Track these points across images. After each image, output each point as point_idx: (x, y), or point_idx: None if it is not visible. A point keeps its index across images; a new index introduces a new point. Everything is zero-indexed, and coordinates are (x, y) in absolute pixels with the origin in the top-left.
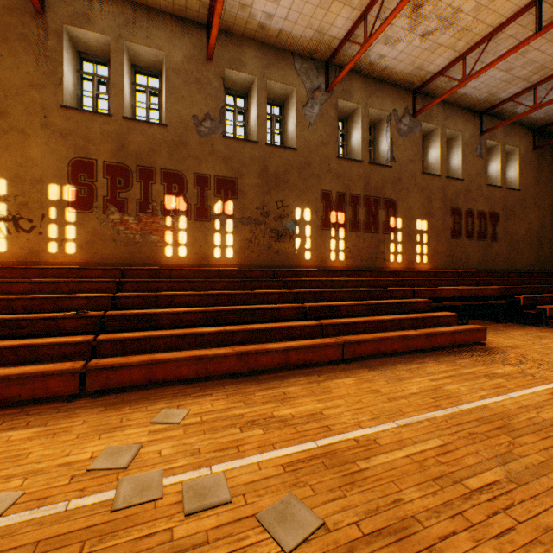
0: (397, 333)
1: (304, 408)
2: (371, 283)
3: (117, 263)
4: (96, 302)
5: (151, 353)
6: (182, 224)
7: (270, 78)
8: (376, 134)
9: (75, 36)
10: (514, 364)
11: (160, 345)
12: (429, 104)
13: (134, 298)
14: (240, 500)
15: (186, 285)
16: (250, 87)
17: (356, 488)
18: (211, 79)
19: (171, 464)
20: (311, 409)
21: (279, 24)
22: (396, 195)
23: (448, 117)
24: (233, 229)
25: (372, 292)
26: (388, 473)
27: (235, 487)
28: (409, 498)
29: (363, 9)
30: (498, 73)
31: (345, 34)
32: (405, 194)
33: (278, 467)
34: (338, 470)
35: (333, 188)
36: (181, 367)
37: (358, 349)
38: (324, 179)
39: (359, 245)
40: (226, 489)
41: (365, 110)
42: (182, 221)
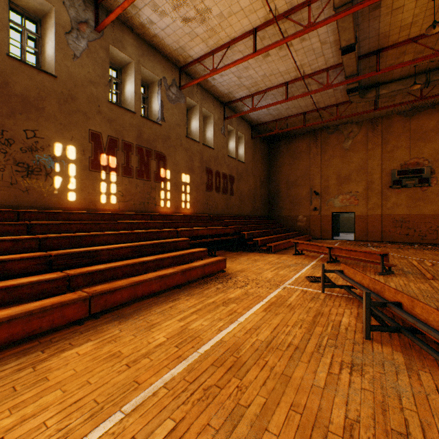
0: (157, 274)
1: None
2: (142, 226)
3: None
4: None
5: None
6: None
7: None
8: (149, 94)
9: None
10: (242, 286)
11: None
12: (191, 83)
13: None
14: None
15: None
16: None
17: None
18: None
19: None
20: None
21: None
22: (166, 150)
23: (205, 99)
24: None
25: (141, 234)
26: None
27: None
28: None
29: None
30: (234, 78)
31: None
32: (174, 151)
33: None
34: None
35: (104, 131)
36: None
37: (111, 299)
38: (93, 119)
39: (132, 190)
40: None
41: (139, 66)
42: None
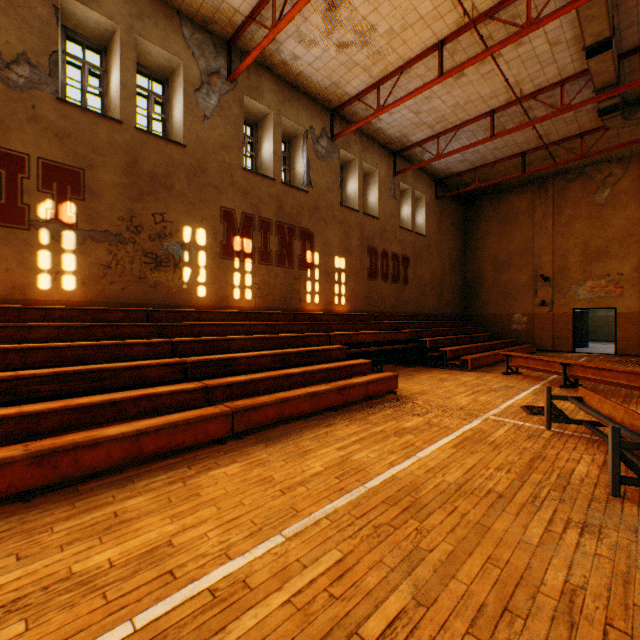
0: (306, 390)
1: (142, 539)
2: (284, 328)
3: None
4: None
5: None
6: None
7: (142, 34)
8: (292, 151)
9: None
10: (422, 413)
11: None
12: (347, 130)
13: None
14: None
15: None
16: (110, 39)
17: None
18: None
19: None
20: (153, 540)
21: None
22: (313, 226)
23: (366, 149)
24: (77, 246)
25: (283, 339)
26: None
27: None
28: None
29: None
30: (409, 114)
31: (250, 11)
32: (323, 226)
33: None
34: None
35: (237, 207)
36: None
37: (254, 417)
38: (225, 193)
39: (270, 282)
40: None
41: (279, 118)
42: None
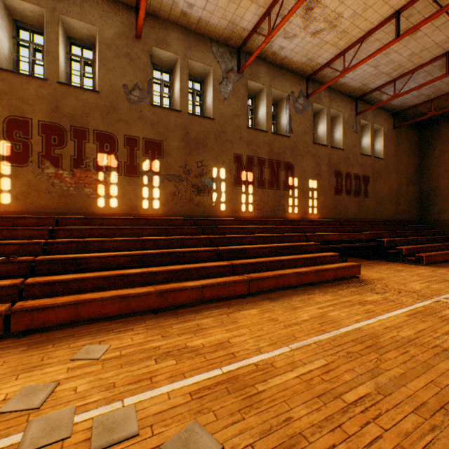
0: (293, 271)
1: (214, 337)
2: (274, 230)
3: (52, 212)
4: (28, 248)
5: (82, 293)
6: (114, 178)
7: (191, 58)
8: (278, 110)
9: (11, 5)
10: (380, 292)
11: (87, 286)
12: (319, 89)
13: (66, 244)
14: (147, 432)
15: (116, 232)
16: (174, 65)
17: (253, 410)
18: (140, 54)
19: (85, 400)
20: (220, 339)
21: (199, 13)
22: (293, 160)
23: (333, 100)
24: (159, 184)
25: (274, 237)
26: (281, 393)
27: (144, 419)
28: (298, 415)
29: (267, 8)
30: (369, 68)
31: (253, 27)
32: (300, 159)
33: (186, 395)
34: (239, 394)
35: (243, 152)
36: (105, 306)
37: (261, 284)
38: (236, 144)
39: (264, 199)
40: (135, 422)
41: (270, 90)
42: (114, 176)
